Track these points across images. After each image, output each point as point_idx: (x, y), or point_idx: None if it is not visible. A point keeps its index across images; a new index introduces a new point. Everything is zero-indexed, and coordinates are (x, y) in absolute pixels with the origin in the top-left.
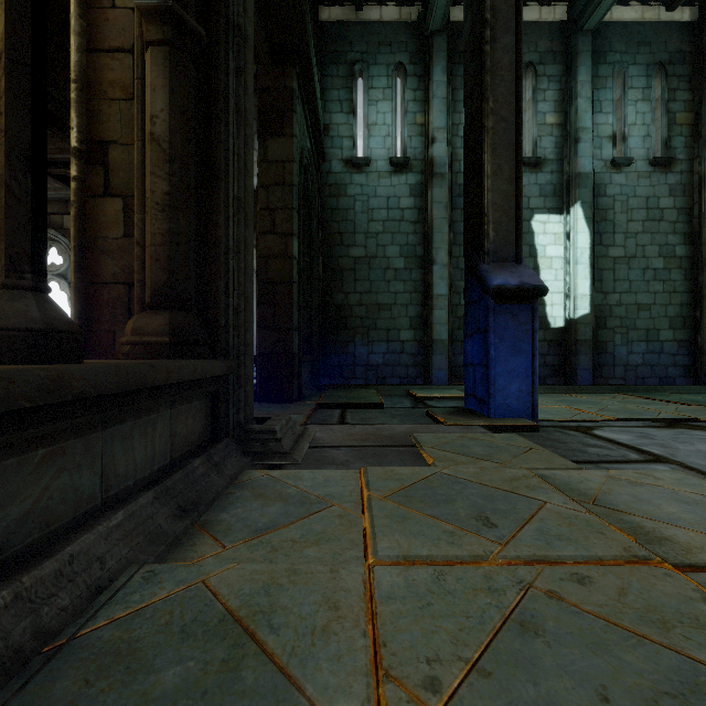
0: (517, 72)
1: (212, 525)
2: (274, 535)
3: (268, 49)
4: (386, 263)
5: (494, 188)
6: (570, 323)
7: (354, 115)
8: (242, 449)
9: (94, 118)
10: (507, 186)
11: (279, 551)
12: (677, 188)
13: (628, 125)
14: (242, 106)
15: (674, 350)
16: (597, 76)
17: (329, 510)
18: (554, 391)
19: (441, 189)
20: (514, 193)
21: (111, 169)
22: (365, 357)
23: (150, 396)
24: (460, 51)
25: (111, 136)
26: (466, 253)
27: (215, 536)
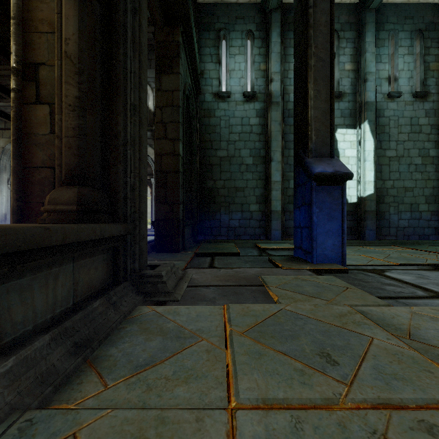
0: (331, 27)
1: (101, 361)
2: (150, 372)
3: (162, 14)
4: (241, 160)
5: (315, 106)
6: (361, 200)
7: (220, 64)
8: (137, 289)
9: (28, 46)
10: (324, 105)
11: (153, 390)
12: (431, 111)
13: (398, 70)
14: (137, 37)
15: (428, 217)
16: (378, 39)
17: (198, 344)
18: (351, 244)
19: (277, 112)
20: (329, 110)
21: (41, 83)
22: (227, 222)
23: (48, 254)
24: (289, 22)
25: (41, 59)
26: (295, 151)
27: (101, 373)
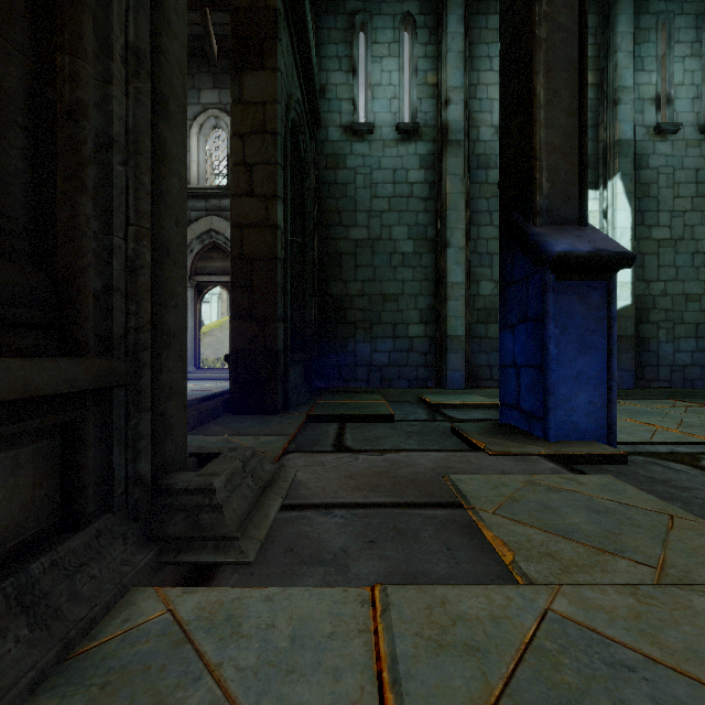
0: None
1: None
2: None
3: None
4: (392, 246)
5: (549, 122)
6: None
7: (355, 73)
8: (144, 528)
9: None
10: (567, 120)
11: None
12: None
13: (674, 85)
14: None
15: None
16: (638, 28)
17: None
18: None
19: (457, 159)
20: (576, 129)
21: None
22: (368, 356)
23: None
24: None
25: None
26: (503, 218)
27: None
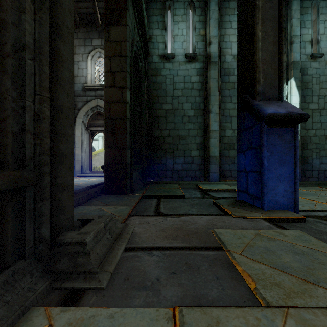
0: None
1: None
2: None
3: None
4: (183, 113)
5: (263, 48)
6: None
7: (165, 30)
8: (45, 266)
9: None
10: (272, 47)
11: None
12: None
13: (320, 34)
14: None
15: None
16: (302, 7)
17: None
18: None
19: (215, 70)
20: (277, 52)
21: None
22: (172, 166)
23: None
24: None
25: None
26: (239, 97)
27: None
